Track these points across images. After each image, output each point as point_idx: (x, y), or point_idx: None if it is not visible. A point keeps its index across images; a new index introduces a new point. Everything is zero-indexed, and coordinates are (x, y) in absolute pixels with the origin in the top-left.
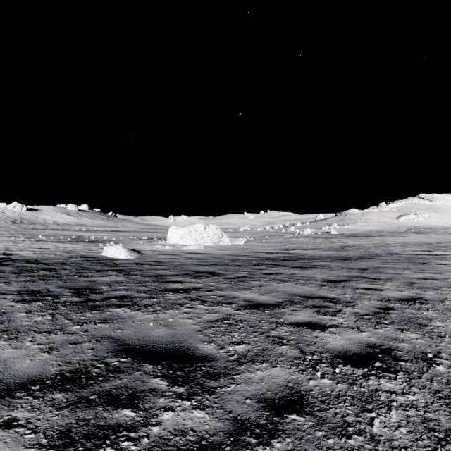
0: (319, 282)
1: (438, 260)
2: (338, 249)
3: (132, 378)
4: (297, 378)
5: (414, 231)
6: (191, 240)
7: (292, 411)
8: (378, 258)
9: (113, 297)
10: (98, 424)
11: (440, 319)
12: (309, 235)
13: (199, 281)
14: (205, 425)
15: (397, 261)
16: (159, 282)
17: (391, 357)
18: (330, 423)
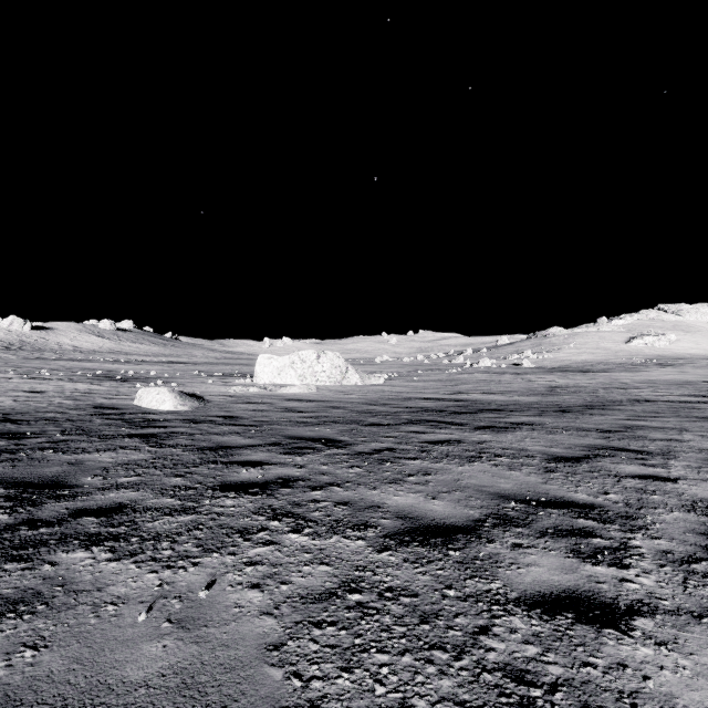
0: (540, 462)
1: None
2: (544, 393)
3: None
4: None
5: (657, 363)
6: (294, 377)
7: None
8: (619, 408)
9: (93, 508)
10: None
11: None
12: (488, 369)
13: (298, 461)
14: None
15: (656, 413)
16: (216, 464)
17: None
18: None
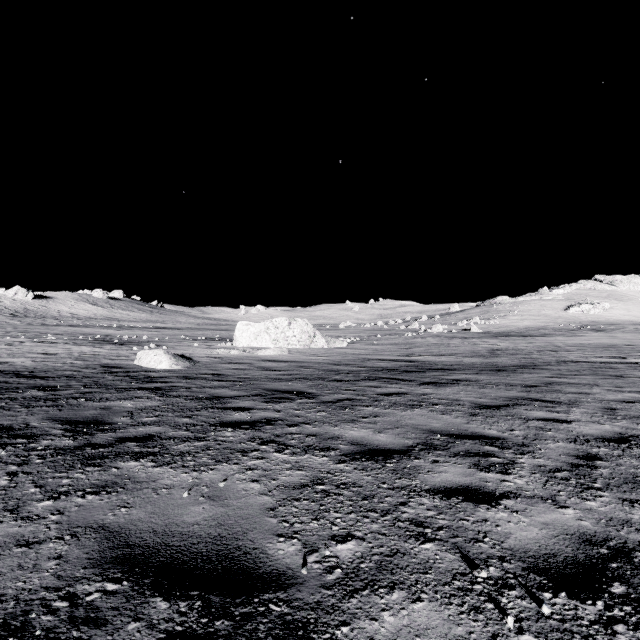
0: (467, 409)
1: (637, 371)
2: (485, 355)
3: None
4: (468, 632)
5: (591, 328)
6: (269, 341)
7: None
8: (547, 368)
9: (131, 437)
10: None
11: None
12: (439, 334)
13: (277, 407)
14: None
15: (577, 372)
16: (213, 409)
17: (637, 570)
18: None
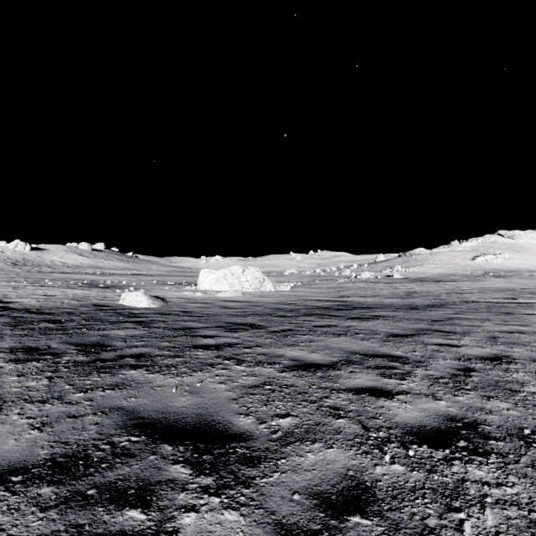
0: (382, 337)
1: (524, 309)
2: (403, 296)
3: (144, 464)
4: (360, 463)
5: (493, 275)
6: (226, 285)
7: (354, 511)
8: (452, 307)
9: (128, 355)
10: (94, 532)
11: (533, 383)
12: (367, 280)
13: (235, 335)
14: (239, 532)
15: (475, 310)
16: (186, 336)
17: (478, 434)
18: (406, 528)
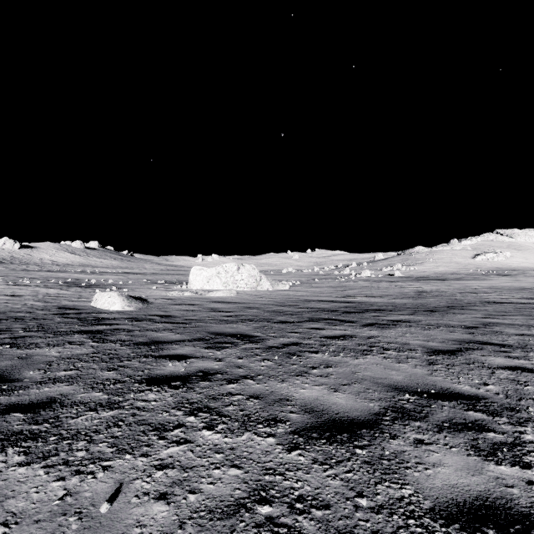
0: (422, 355)
1: None
2: (414, 296)
3: None
4: None
5: (497, 273)
6: (220, 284)
7: None
8: (475, 308)
9: (24, 403)
10: None
11: None
12: (368, 278)
13: (218, 355)
14: None
15: (504, 313)
16: (147, 358)
17: None
18: None
